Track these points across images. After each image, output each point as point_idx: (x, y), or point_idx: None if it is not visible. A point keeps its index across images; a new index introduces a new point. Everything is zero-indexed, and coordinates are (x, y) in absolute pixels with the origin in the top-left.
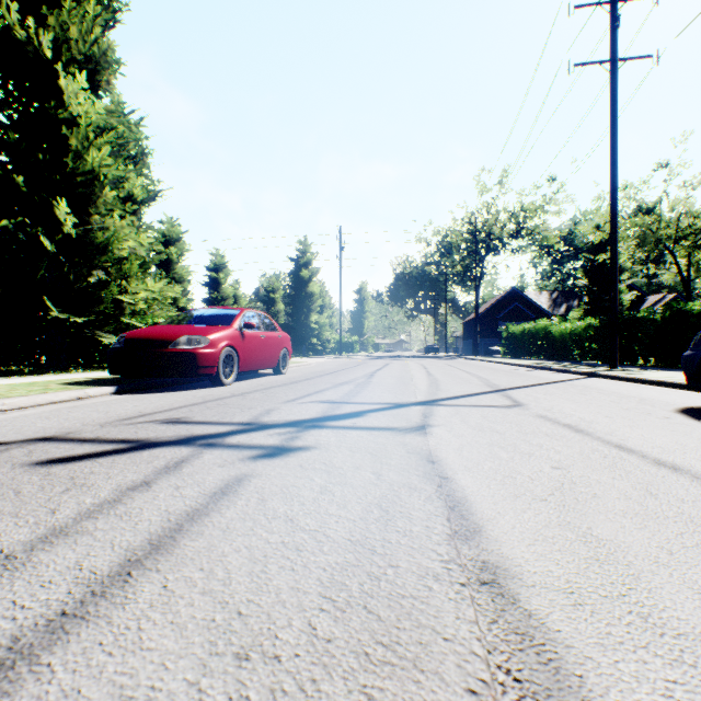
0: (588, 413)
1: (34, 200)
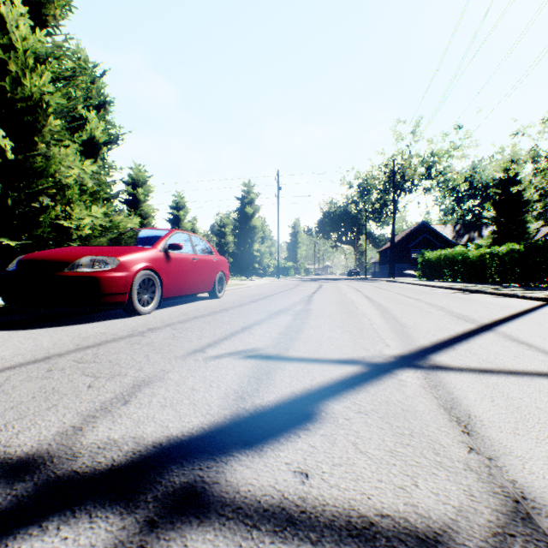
0: None
1: None
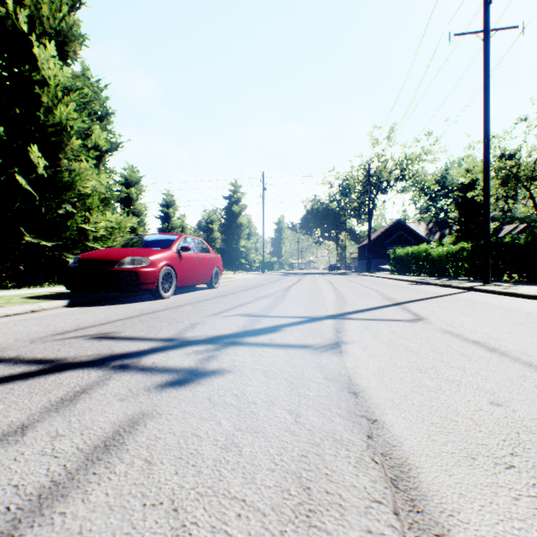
0: (489, 328)
1: (14, 147)
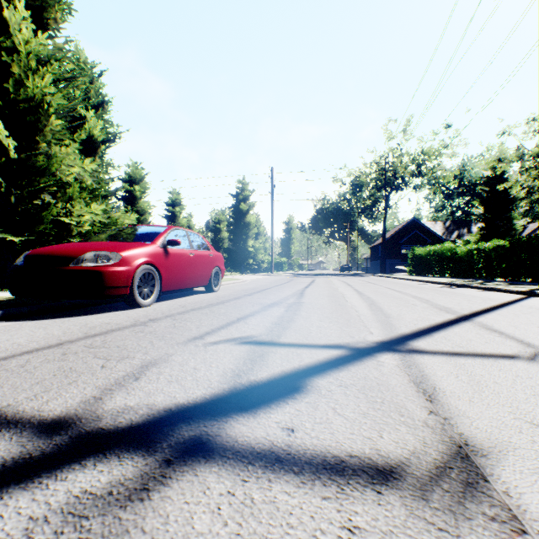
0: None
1: None
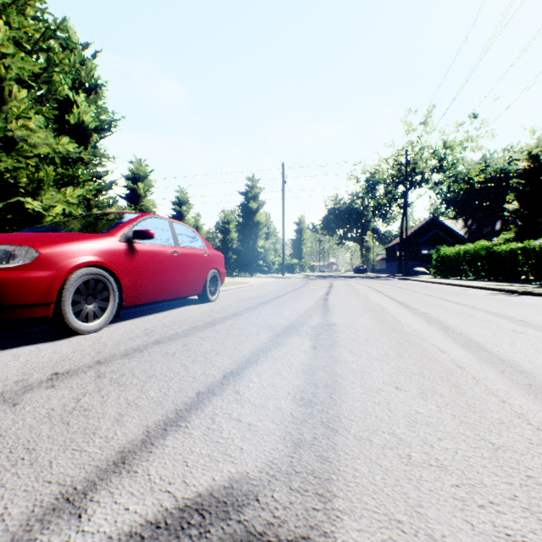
0: None
1: None
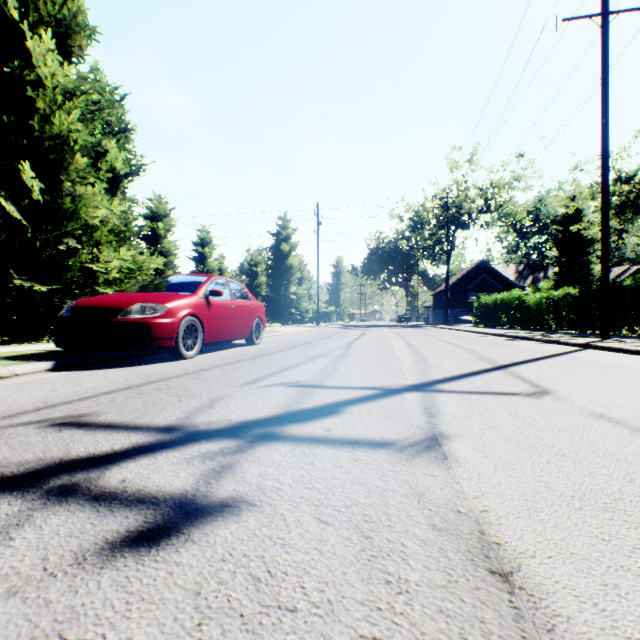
0: None
1: (2, 166)
